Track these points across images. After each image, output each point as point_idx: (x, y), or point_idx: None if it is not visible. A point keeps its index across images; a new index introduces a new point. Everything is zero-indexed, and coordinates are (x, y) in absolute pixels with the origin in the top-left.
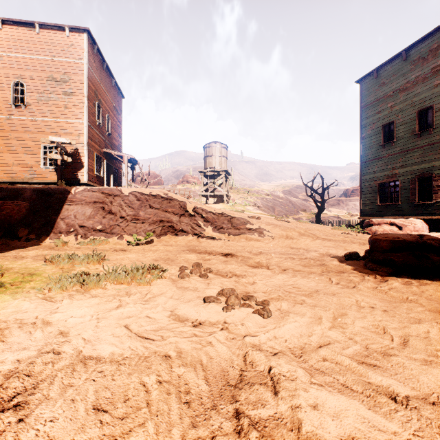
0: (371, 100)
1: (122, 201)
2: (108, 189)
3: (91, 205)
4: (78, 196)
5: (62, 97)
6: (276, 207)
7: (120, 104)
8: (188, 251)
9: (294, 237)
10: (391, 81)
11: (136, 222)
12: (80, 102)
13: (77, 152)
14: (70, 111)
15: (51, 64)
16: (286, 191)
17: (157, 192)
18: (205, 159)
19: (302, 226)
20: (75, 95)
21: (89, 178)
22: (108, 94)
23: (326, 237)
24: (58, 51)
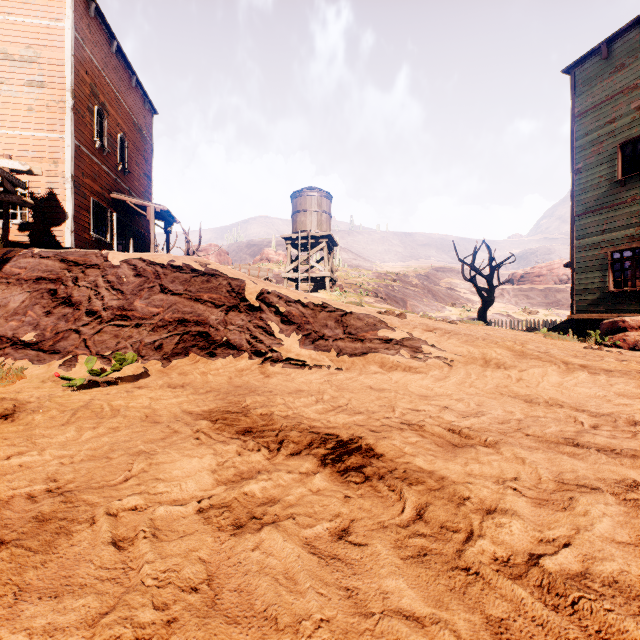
0: (595, 101)
1: (100, 278)
2: (79, 253)
3: (27, 287)
4: (6, 266)
5: (23, 90)
6: (408, 300)
7: (149, 123)
8: (208, 426)
9: (507, 363)
10: (639, 60)
11: (122, 324)
12: (59, 101)
13: (52, 193)
14: (39, 116)
15: (2, 29)
16: (421, 276)
17: (186, 261)
18: (293, 216)
19: (491, 332)
20: (48, 88)
21: (76, 242)
22: (122, 99)
23: (586, 362)
24: (17, 4)
